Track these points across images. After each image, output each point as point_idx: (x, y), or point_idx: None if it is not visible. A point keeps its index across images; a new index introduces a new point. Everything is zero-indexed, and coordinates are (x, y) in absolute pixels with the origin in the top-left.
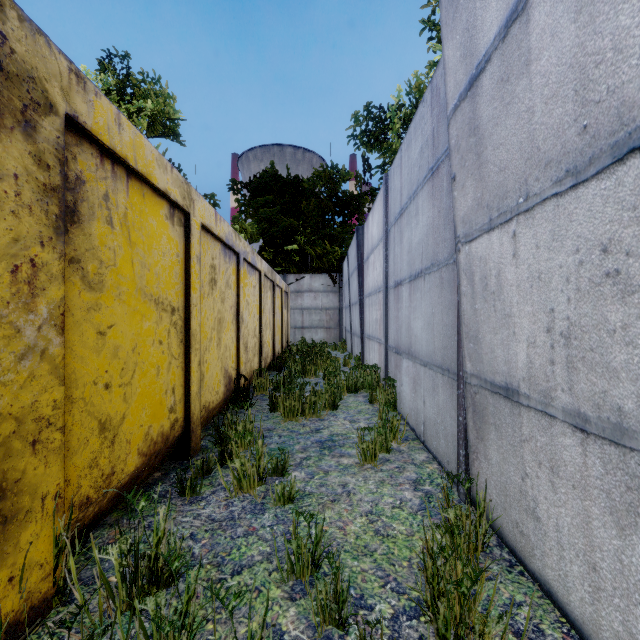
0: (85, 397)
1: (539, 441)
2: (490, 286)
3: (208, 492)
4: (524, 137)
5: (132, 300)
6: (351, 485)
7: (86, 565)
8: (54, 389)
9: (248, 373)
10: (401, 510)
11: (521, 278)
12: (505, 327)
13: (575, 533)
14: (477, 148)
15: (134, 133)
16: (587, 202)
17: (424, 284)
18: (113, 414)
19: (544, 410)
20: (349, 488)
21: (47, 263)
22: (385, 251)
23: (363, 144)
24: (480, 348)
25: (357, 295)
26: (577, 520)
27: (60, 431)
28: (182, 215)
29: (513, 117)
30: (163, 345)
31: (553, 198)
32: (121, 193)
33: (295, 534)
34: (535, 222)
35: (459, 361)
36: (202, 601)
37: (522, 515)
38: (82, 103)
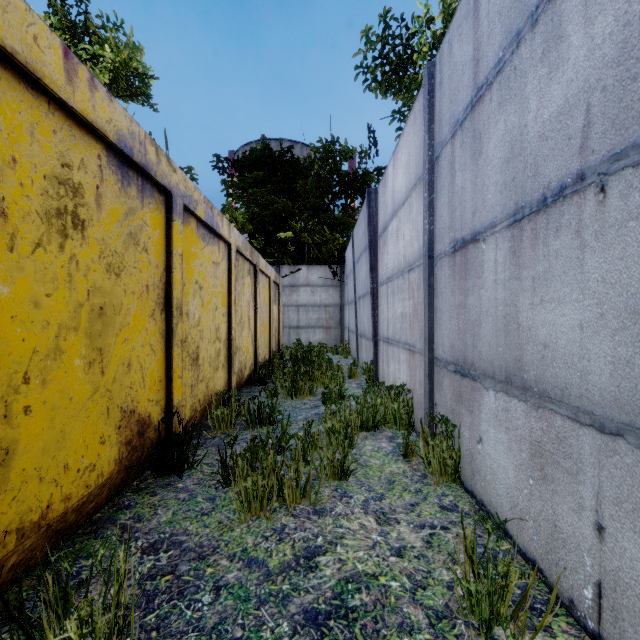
0: None
1: None
2: None
3: None
4: None
5: None
6: None
7: None
8: None
9: (200, 400)
10: None
11: None
12: None
13: None
14: None
15: None
16: None
17: (603, 203)
18: None
19: None
20: None
21: None
22: (428, 195)
23: (375, 81)
24: None
25: (367, 284)
26: None
27: None
28: None
29: None
30: None
31: None
32: None
33: None
34: None
35: None
36: None
37: None
38: None
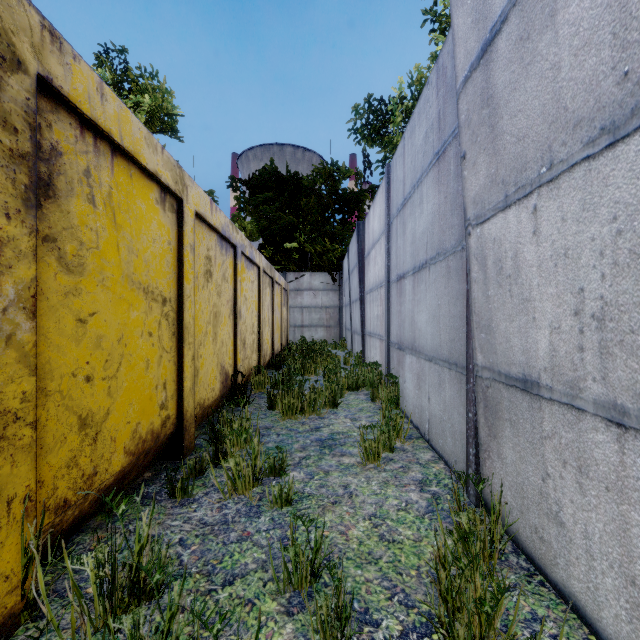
0: (62, 390)
1: (564, 438)
2: (505, 269)
3: (200, 493)
4: (548, 98)
5: (118, 287)
6: (353, 486)
7: (60, 575)
8: (23, 379)
9: (246, 370)
10: (407, 513)
11: (543, 257)
12: (523, 313)
13: (609, 541)
14: (491, 120)
15: (119, 106)
16: (628, 161)
17: (429, 275)
18: (95, 409)
19: (570, 403)
20: (351, 489)
21: (14, 238)
22: (387, 244)
23: (364, 138)
24: (493, 338)
25: (358, 292)
26: (611, 527)
27: (30, 427)
28: (174, 201)
29: (534, 78)
30: (153, 337)
31: (584, 162)
32: (105, 170)
33: (293, 540)
34: (561, 192)
35: (469, 353)
36: (187, 618)
37: (542, 519)
38: (57, 65)
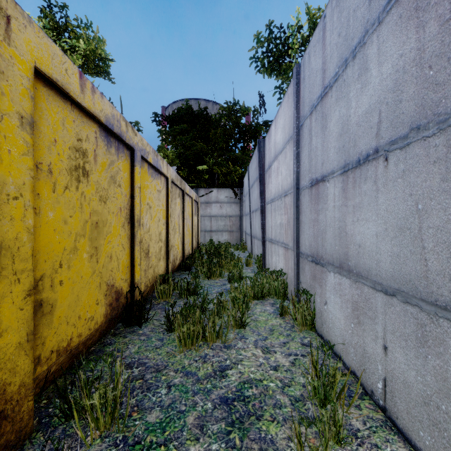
0: None
1: None
2: None
3: None
4: None
5: None
6: None
7: None
8: None
9: (150, 280)
10: None
11: None
12: None
13: None
14: None
15: None
16: None
17: (386, 167)
18: None
19: None
20: None
21: None
22: (296, 149)
23: (263, 67)
24: None
25: (258, 203)
26: None
27: None
28: None
29: None
30: None
31: None
32: None
33: None
34: None
35: None
36: None
37: None
38: None
